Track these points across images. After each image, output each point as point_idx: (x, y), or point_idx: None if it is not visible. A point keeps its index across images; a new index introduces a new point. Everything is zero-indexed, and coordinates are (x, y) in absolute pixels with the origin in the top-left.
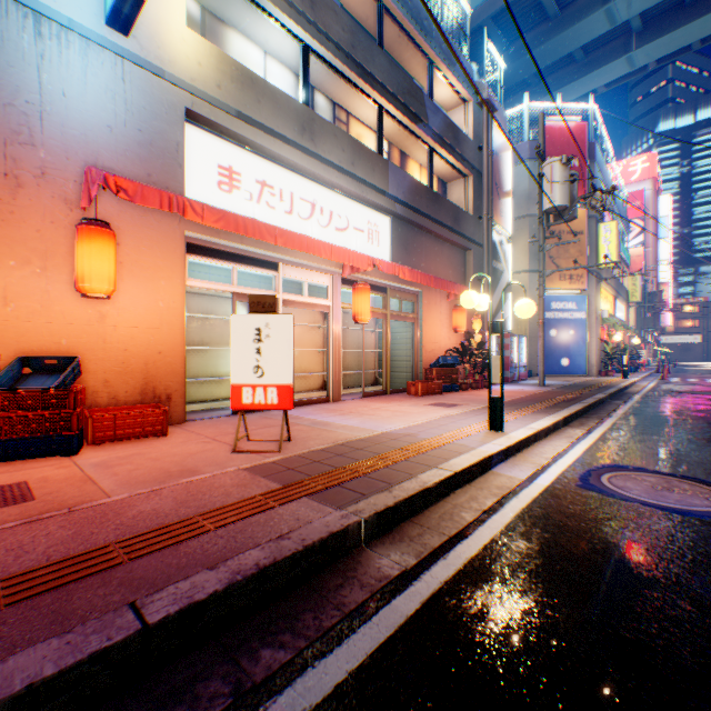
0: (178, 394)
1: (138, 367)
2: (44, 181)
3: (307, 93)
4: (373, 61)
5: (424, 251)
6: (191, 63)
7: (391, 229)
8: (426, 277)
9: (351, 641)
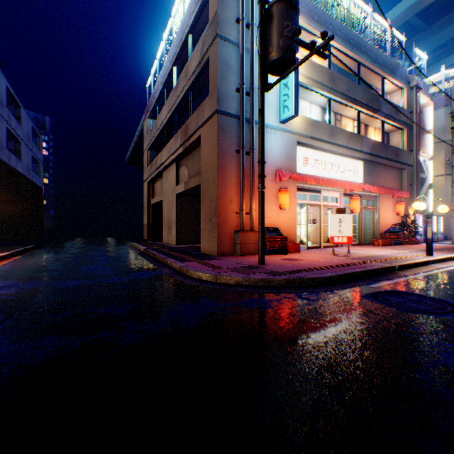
0: (294, 240)
1: (285, 231)
2: (267, 176)
3: (329, 118)
4: (356, 93)
5: (378, 174)
6: (297, 125)
7: (363, 167)
8: (383, 190)
9: (405, 277)
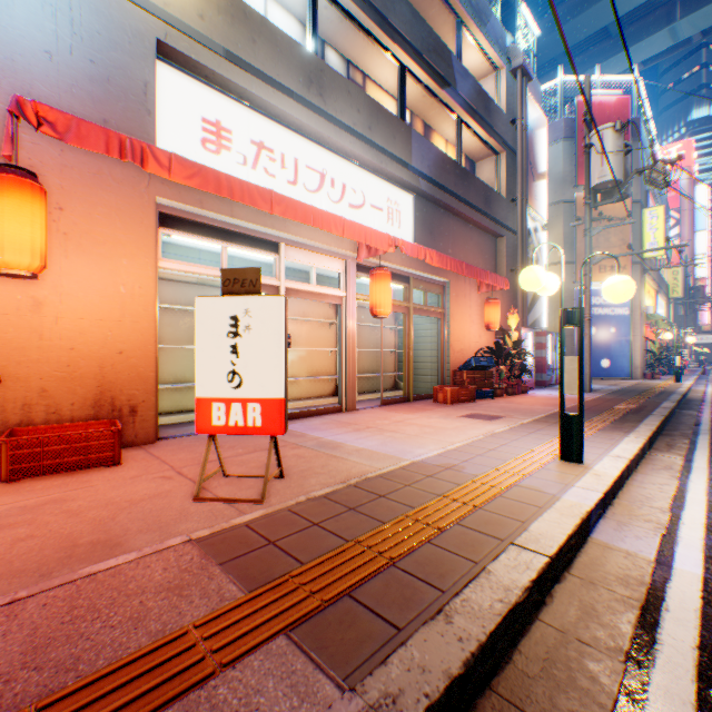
0: (146, 406)
1: (89, 371)
2: None
3: (314, 40)
4: (394, 9)
5: (451, 236)
6: None
7: (414, 209)
8: (456, 263)
9: None
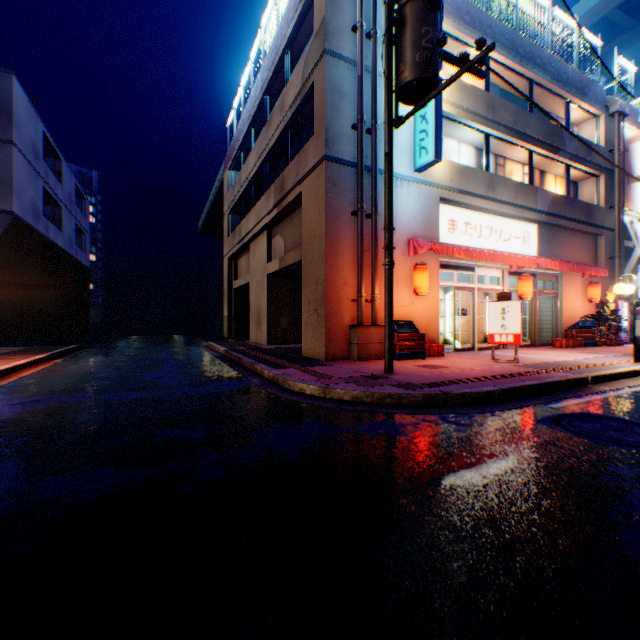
0: (435, 339)
1: (422, 325)
2: (396, 247)
3: (487, 163)
4: (527, 125)
5: (561, 243)
6: (440, 174)
7: (537, 232)
8: (568, 265)
9: (602, 394)
